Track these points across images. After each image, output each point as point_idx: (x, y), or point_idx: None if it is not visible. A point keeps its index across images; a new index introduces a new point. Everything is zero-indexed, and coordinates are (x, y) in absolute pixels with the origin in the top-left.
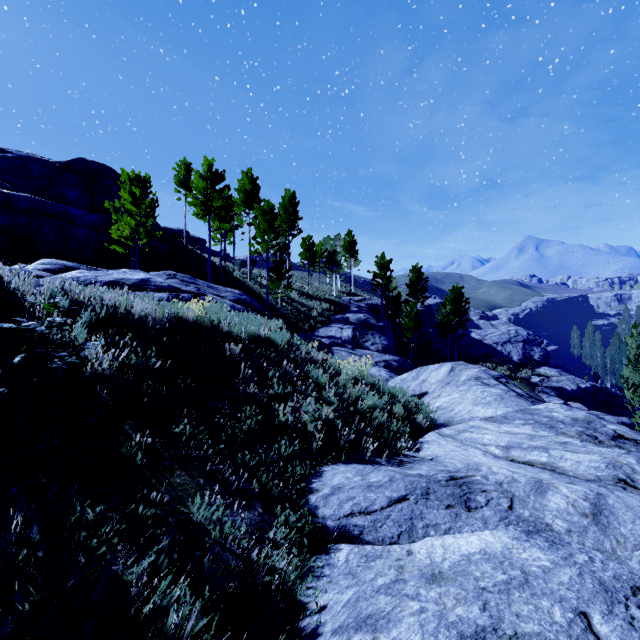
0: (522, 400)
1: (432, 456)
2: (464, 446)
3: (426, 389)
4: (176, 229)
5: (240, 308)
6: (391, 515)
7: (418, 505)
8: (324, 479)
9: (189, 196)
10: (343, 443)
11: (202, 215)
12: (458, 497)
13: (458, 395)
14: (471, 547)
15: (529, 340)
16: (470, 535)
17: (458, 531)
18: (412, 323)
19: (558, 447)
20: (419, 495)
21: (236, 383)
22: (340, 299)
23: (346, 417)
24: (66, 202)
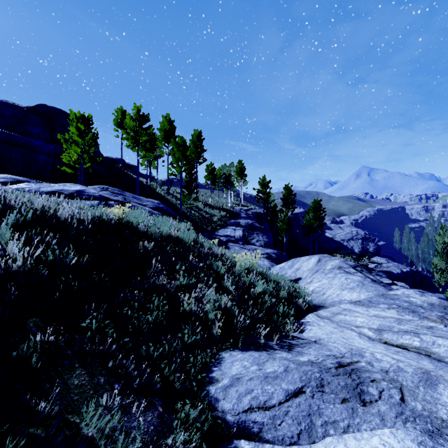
0: (378, 285)
1: (315, 338)
2: (340, 328)
3: (300, 275)
4: (115, 158)
5: (157, 214)
6: (289, 411)
7: (315, 399)
8: (223, 367)
9: (123, 132)
10: (239, 328)
11: (132, 146)
12: (352, 389)
13: (327, 281)
14: None
15: (366, 238)
16: (370, 435)
17: (357, 429)
18: (285, 226)
19: (427, 332)
20: (314, 387)
21: (148, 275)
22: (233, 209)
23: (241, 304)
24: (31, 136)
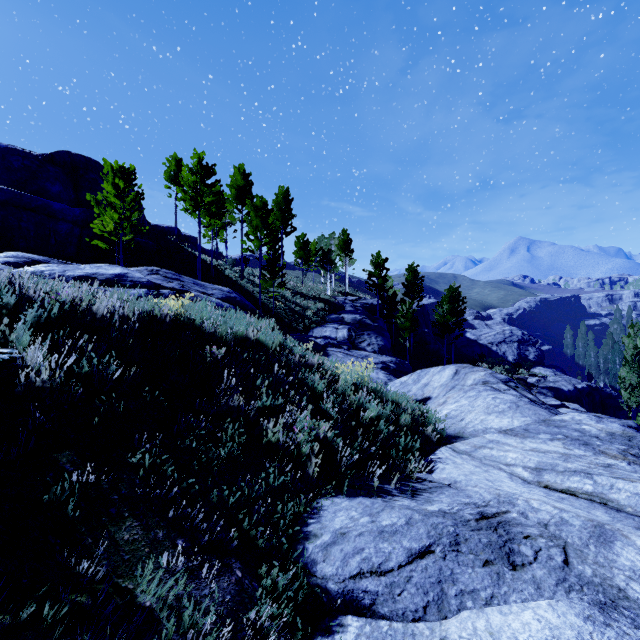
0: (539, 408)
1: (450, 480)
2: (484, 466)
3: (429, 394)
4: (167, 227)
5: (228, 307)
6: (413, 577)
7: (447, 561)
8: (323, 519)
9: (178, 190)
10: (344, 467)
11: (192, 210)
12: (497, 548)
13: (467, 402)
14: (532, 637)
15: (524, 340)
16: (521, 609)
17: (503, 601)
18: (408, 323)
19: (603, 472)
20: (447, 545)
21: (218, 393)
22: (335, 299)
23: (347, 433)
24: (48, 196)
